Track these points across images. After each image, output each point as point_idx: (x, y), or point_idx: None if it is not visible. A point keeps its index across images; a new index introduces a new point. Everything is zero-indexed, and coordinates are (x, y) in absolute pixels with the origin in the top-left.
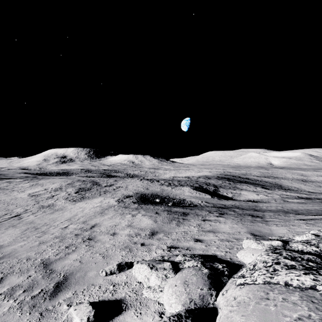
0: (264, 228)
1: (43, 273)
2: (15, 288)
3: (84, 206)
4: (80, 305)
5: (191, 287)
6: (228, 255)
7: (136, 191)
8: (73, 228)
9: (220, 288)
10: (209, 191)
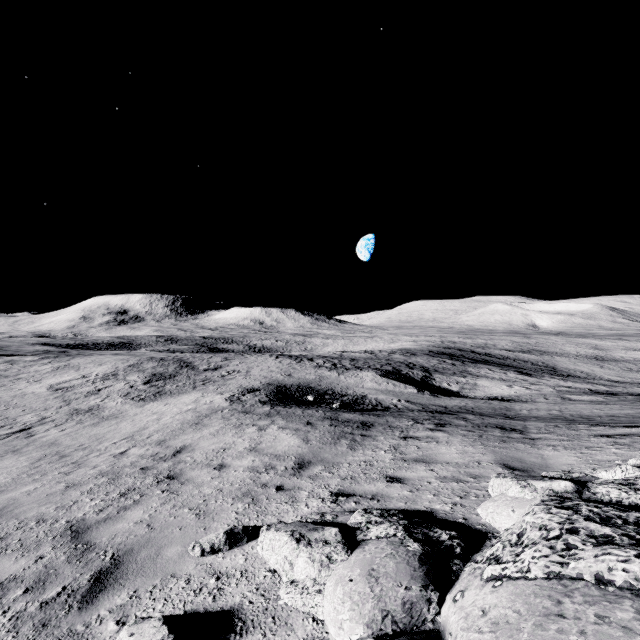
0: (529, 454)
1: (69, 552)
2: (8, 584)
3: (161, 410)
4: (142, 625)
5: (385, 584)
6: (458, 512)
7: (266, 380)
8: (137, 455)
9: (446, 585)
10: (413, 380)
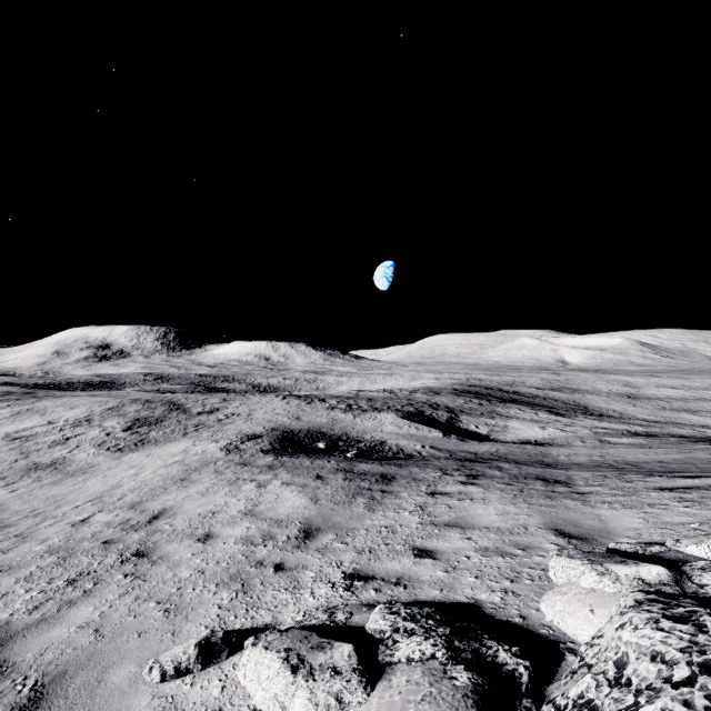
0: (583, 514)
1: None
2: None
3: (141, 463)
4: None
5: None
6: (512, 605)
7: (271, 424)
8: (102, 523)
9: None
10: (438, 423)
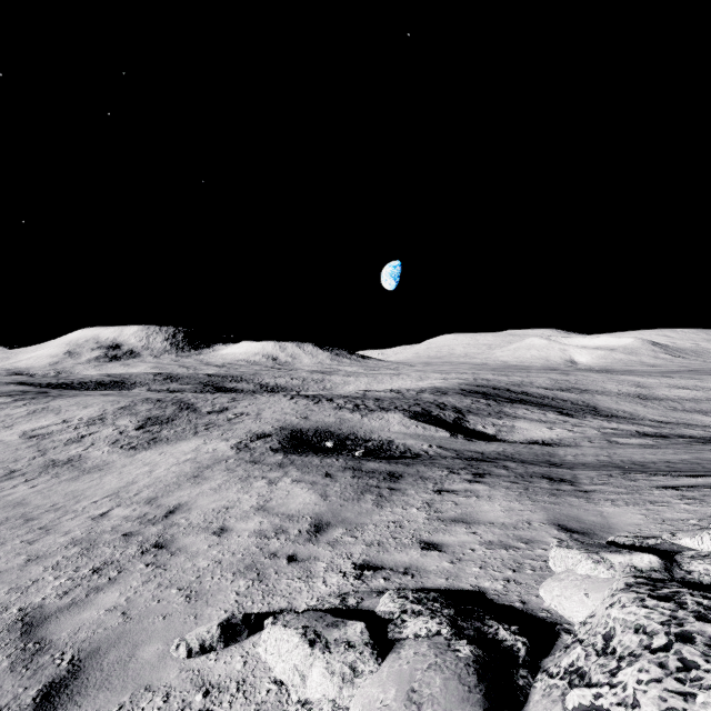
0: (586, 511)
1: (15, 654)
2: None
3: (155, 461)
4: None
5: None
6: (513, 592)
7: (279, 423)
8: (121, 517)
9: None
10: (445, 423)
